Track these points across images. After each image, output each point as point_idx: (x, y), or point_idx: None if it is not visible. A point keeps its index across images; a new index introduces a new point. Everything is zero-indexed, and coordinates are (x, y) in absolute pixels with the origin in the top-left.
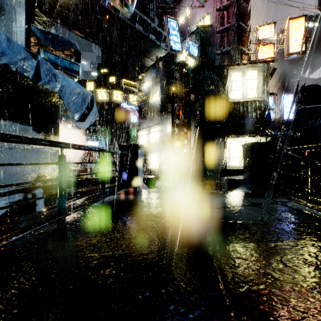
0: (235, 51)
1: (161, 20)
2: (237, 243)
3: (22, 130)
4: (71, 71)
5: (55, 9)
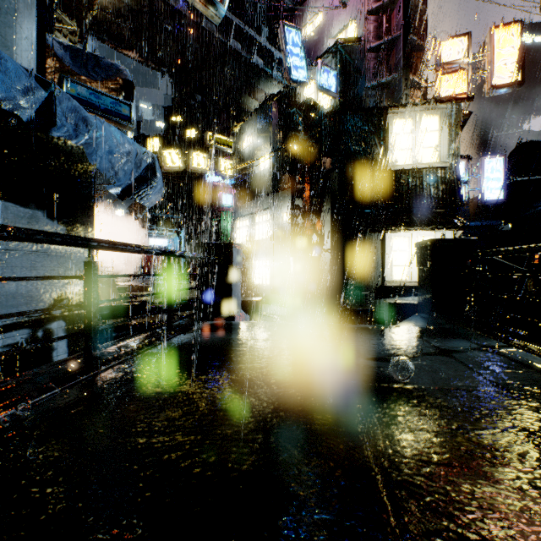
0: (401, 82)
1: (273, 33)
2: (421, 434)
3: (28, 217)
4: (118, 116)
5: (92, 12)
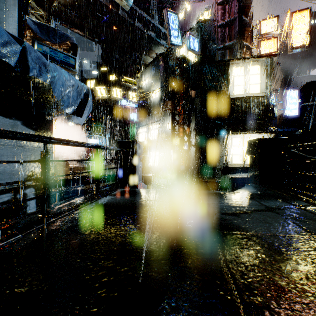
0: (237, 45)
1: (160, 18)
2: (266, 271)
3: (11, 125)
4: (67, 65)
5: (53, 4)
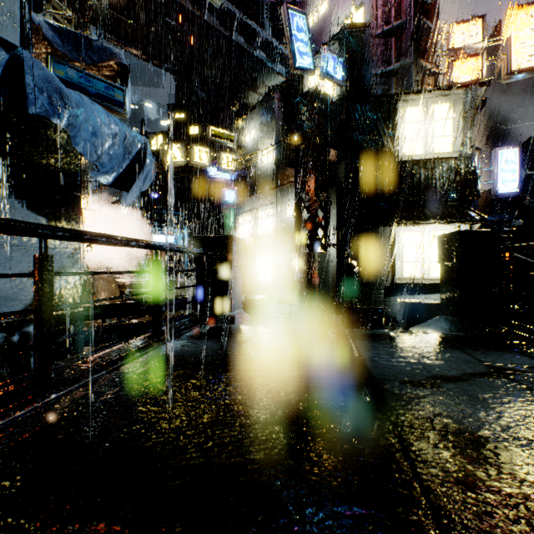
0: (411, 68)
1: (276, 27)
2: None
3: (1, 207)
4: (110, 101)
5: (90, 1)
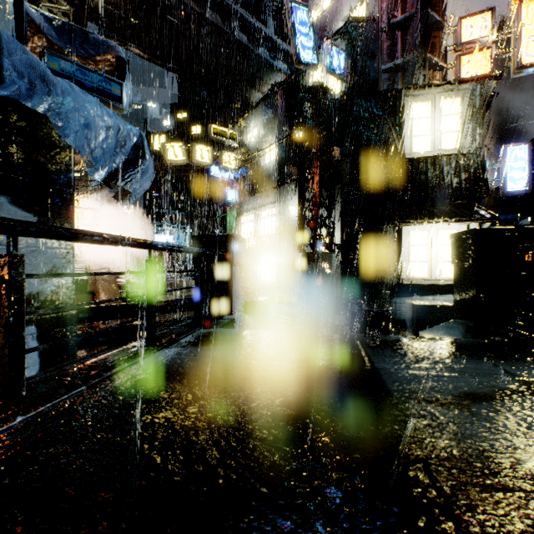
0: (418, 63)
1: (279, 25)
2: None
3: None
4: (107, 96)
5: None
